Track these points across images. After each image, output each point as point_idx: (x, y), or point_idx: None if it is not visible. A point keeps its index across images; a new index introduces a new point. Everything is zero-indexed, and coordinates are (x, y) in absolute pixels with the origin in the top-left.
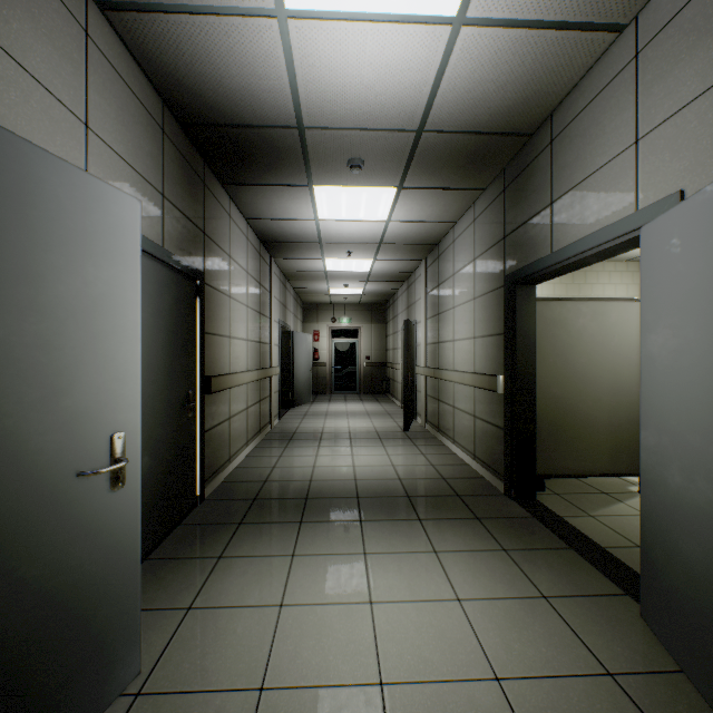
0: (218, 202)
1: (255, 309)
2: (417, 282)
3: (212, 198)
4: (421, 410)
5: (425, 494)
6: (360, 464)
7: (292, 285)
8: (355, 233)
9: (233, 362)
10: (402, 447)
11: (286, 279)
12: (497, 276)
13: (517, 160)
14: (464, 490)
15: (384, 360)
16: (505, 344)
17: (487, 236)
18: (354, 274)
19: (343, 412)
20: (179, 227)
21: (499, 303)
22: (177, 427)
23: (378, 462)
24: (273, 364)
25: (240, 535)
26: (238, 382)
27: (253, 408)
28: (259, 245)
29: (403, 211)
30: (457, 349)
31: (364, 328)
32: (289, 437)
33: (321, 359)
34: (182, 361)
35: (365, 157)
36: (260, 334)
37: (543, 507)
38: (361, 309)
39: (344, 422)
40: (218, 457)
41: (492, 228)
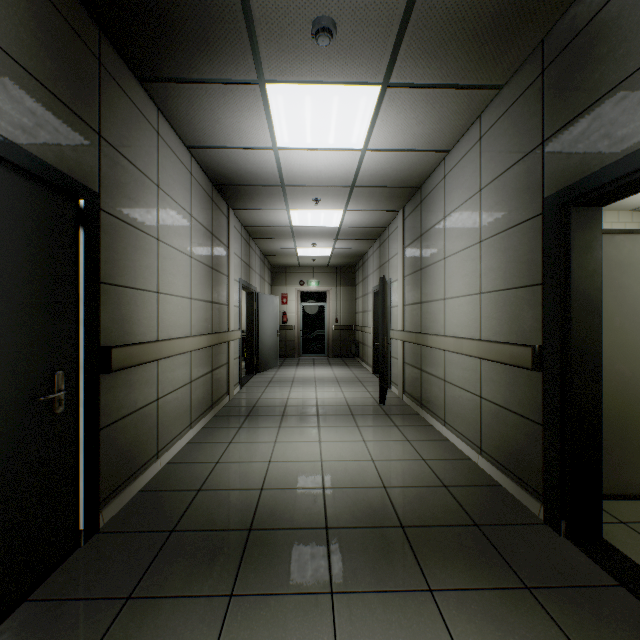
0: (134, 104)
1: (205, 262)
2: (391, 237)
3: (118, 92)
4: (397, 379)
5: (425, 520)
6: (329, 457)
7: (257, 245)
8: (324, 170)
9: (164, 326)
10: (380, 428)
11: (250, 236)
12: (526, 203)
13: (574, 12)
14: (481, 513)
15: (353, 323)
16: (547, 299)
17: (505, 152)
18: (323, 230)
19: (311, 379)
20: (28, 100)
21: (531, 240)
22: (18, 437)
23: (352, 455)
24: (232, 328)
25: (114, 637)
26: (172, 351)
27: (201, 380)
28: (210, 188)
29: (385, 131)
30: (450, 309)
31: (333, 290)
32: (246, 412)
33: (289, 322)
34: (33, 324)
35: (338, 14)
36: (212, 293)
37: (626, 561)
38: (330, 271)
39: (311, 392)
40: (134, 457)
41: (517, 137)
